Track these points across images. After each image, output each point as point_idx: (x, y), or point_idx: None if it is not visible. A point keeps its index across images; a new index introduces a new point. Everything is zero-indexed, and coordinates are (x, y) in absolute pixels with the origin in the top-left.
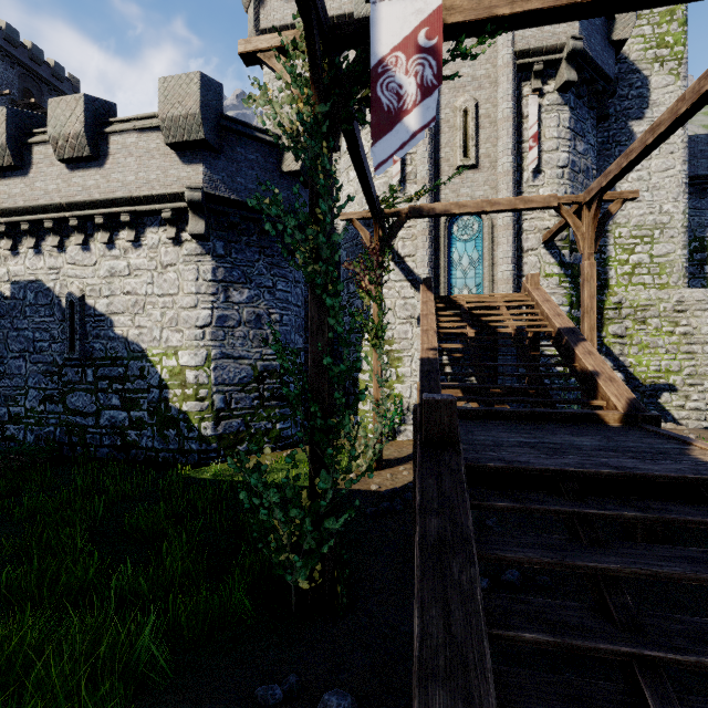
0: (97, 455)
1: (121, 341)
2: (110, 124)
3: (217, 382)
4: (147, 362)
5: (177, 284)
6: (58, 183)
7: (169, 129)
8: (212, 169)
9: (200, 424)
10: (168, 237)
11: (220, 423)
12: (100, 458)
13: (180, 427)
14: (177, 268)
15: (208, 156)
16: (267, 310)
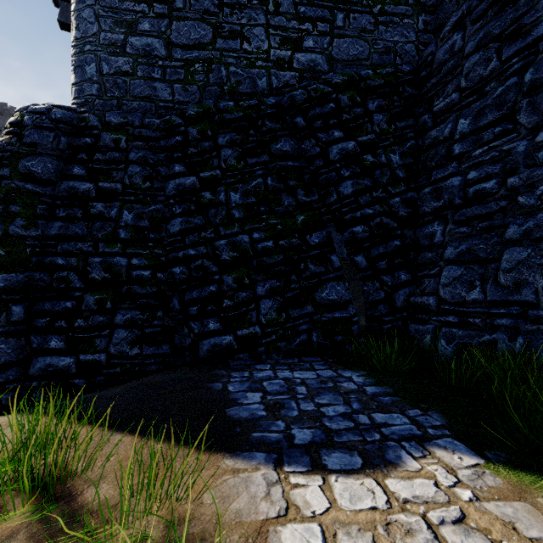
0: None
1: None
2: None
3: None
4: None
5: None
6: None
7: None
8: None
9: None
10: None
11: None
12: None
13: None
14: None
15: None
16: None
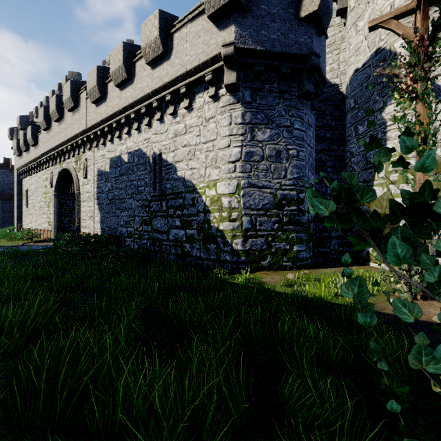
0: (168, 260)
1: (180, 180)
2: (174, 27)
3: (245, 206)
4: (196, 193)
5: (216, 132)
6: (147, 81)
7: (210, 2)
8: (242, 27)
9: (232, 240)
10: (210, 95)
11: (247, 240)
12: (169, 262)
13: (218, 242)
14: (216, 119)
15: (238, 17)
16: (285, 146)
